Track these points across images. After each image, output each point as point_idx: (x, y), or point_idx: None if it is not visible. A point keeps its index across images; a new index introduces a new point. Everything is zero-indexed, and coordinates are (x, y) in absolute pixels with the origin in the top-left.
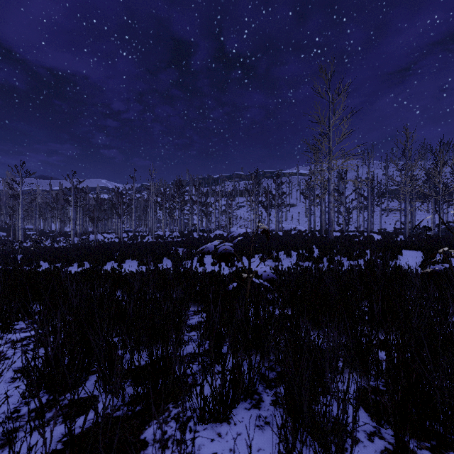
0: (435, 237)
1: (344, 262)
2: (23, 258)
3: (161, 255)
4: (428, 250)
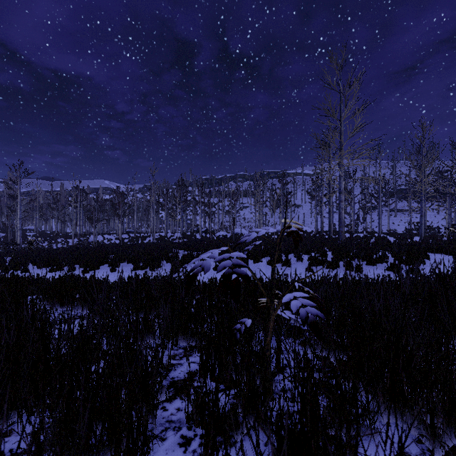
0: None
1: (363, 266)
2: (12, 261)
3: (159, 258)
4: None
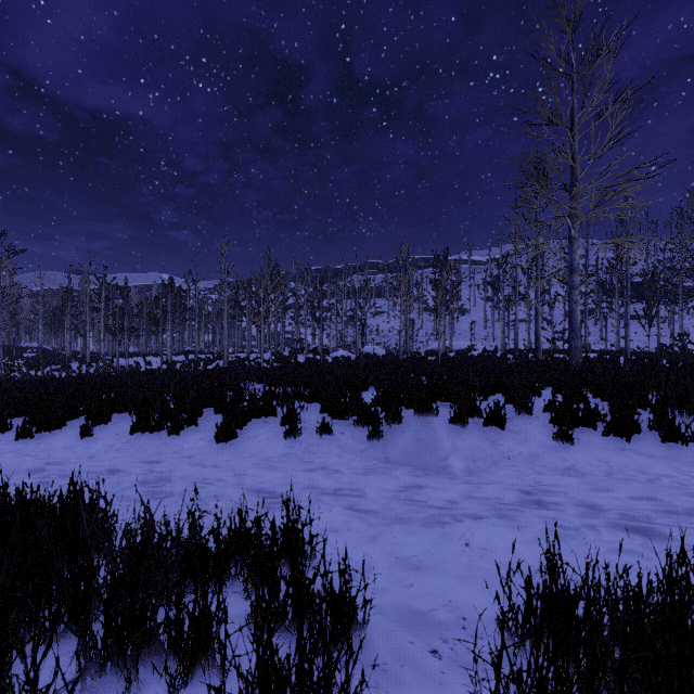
0: None
1: None
2: None
3: (197, 404)
4: None
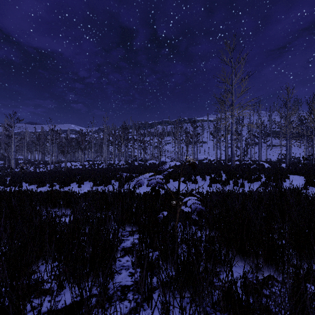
0: (311, 165)
1: (245, 184)
2: (11, 180)
3: (110, 178)
4: (308, 175)
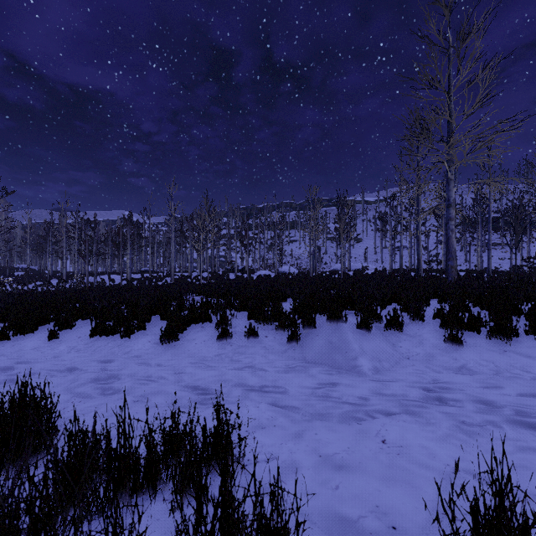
0: None
1: None
2: None
3: (146, 312)
4: None
